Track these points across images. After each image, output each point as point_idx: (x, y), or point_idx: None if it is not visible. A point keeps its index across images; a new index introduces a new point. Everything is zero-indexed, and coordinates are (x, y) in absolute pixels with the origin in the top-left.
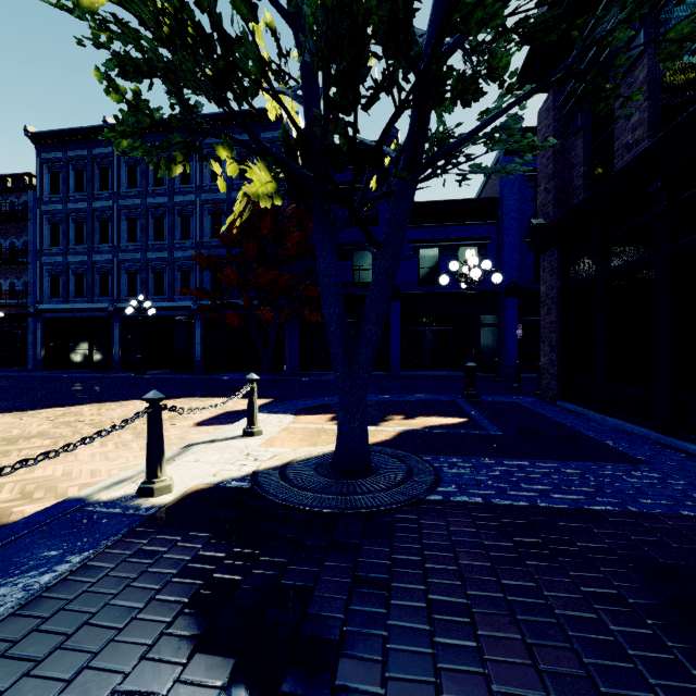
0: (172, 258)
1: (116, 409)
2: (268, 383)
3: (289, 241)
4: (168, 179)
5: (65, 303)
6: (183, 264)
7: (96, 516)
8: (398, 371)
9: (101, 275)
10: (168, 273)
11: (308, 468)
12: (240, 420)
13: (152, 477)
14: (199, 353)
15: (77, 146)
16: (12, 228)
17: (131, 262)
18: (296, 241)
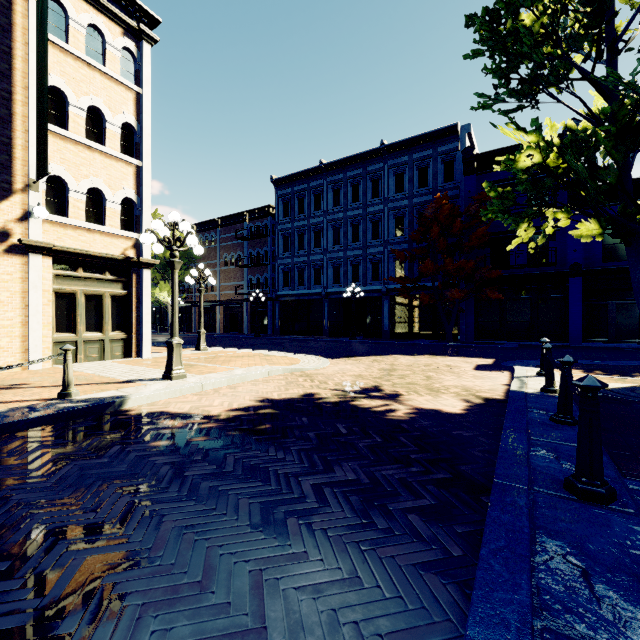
0: (365, 254)
1: (398, 359)
2: (461, 348)
3: (474, 235)
4: (362, 196)
5: (293, 290)
6: (373, 258)
7: (542, 396)
8: (578, 342)
9: (315, 270)
10: (362, 265)
11: (627, 391)
12: (515, 368)
13: (552, 385)
14: (386, 325)
15: (300, 182)
16: (258, 243)
17: (336, 259)
18: (479, 234)
